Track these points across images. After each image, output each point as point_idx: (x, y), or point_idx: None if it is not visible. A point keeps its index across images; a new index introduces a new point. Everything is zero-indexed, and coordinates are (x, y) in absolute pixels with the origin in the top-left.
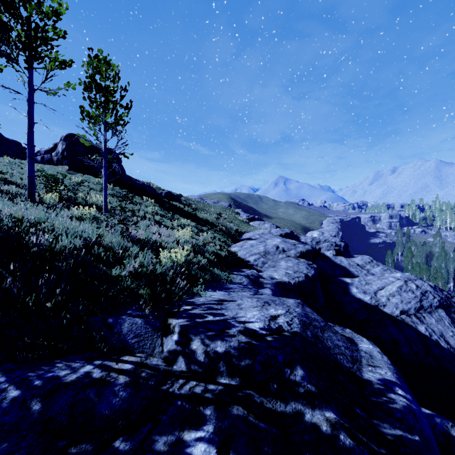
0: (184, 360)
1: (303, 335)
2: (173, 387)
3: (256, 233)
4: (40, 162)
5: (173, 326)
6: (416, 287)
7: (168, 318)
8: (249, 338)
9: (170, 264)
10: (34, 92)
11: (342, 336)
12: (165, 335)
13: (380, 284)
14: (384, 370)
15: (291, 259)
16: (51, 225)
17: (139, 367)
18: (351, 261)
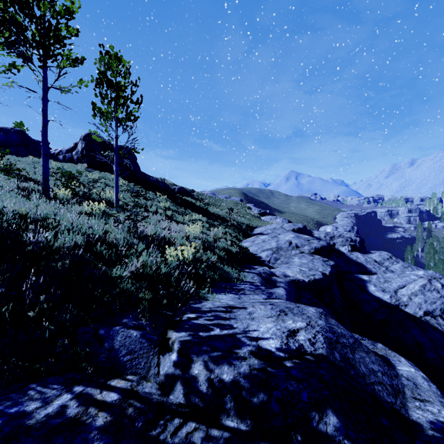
0: (183, 388)
1: (331, 359)
2: (165, 433)
3: (267, 228)
4: (62, 161)
5: (172, 342)
6: (442, 286)
7: (168, 330)
8: (263, 363)
9: (176, 263)
10: (48, 90)
11: (376, 356)
12: (162, 353)
13: (401, 282)
14: (436, 406)
15: (305, 255)
16: (57, 220)
17: (127, 397)
18: (368, 257)
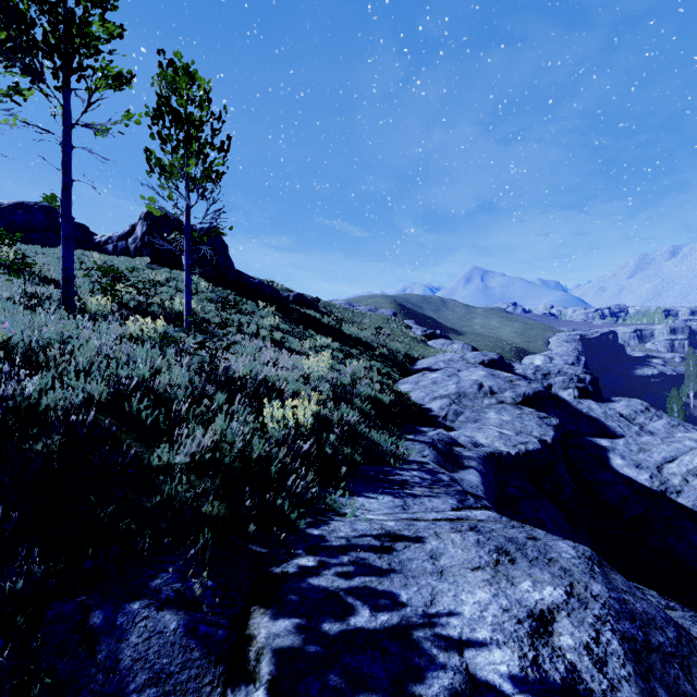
0: None
1: None
2: None
3: (439, 359)
4: (112, 253)
5: (258, 654)
6: None
7: (253, 608)
8: None
9: (281, 433)
10: (71, 129)
11: None
12: (232, 684)
13: (668, 452)
14: None
15: (507, 407)
16: (69, 352)
17: None
18: (608, 408)
